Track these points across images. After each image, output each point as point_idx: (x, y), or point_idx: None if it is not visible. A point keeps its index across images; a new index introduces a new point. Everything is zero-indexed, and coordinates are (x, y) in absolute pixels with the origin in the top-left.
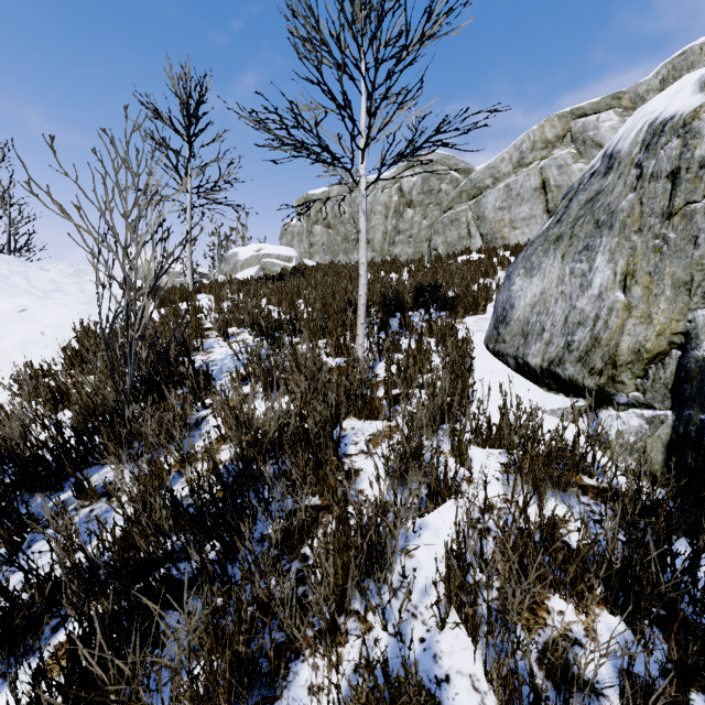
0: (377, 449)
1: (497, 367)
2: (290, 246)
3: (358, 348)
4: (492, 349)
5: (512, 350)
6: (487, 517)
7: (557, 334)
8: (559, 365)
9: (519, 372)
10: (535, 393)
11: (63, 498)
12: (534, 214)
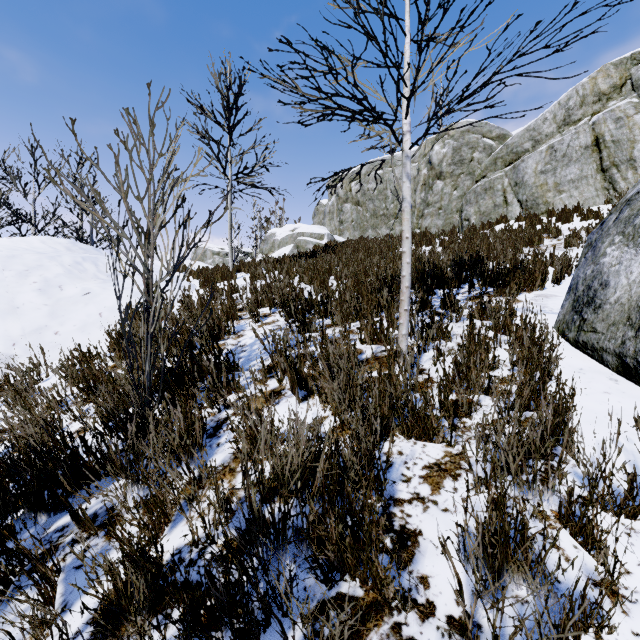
0: (438, 496)
1: (586, 365)
2: (322, 224)
3: (401, 340)
4: (574, 339)
5: (613, 345)
6: None
7: None
8: None
9: (625, 376)
10: None
11: (65, 522)
12: (585, 174)
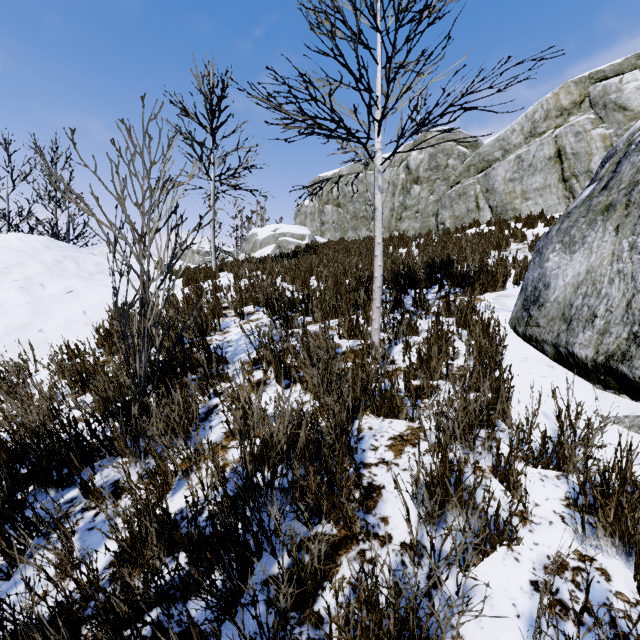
0: (400, 459)
1: (530, 354)
2: (303, 225)
3: (373, 333)
4: (522, 333)
5: (550, 337)
6: (558, 582)
7: (617, 322)
8: (622, 361)
9: (560, 363)
10: (586, 391)
11: (73, 495)
12: (548, 183)
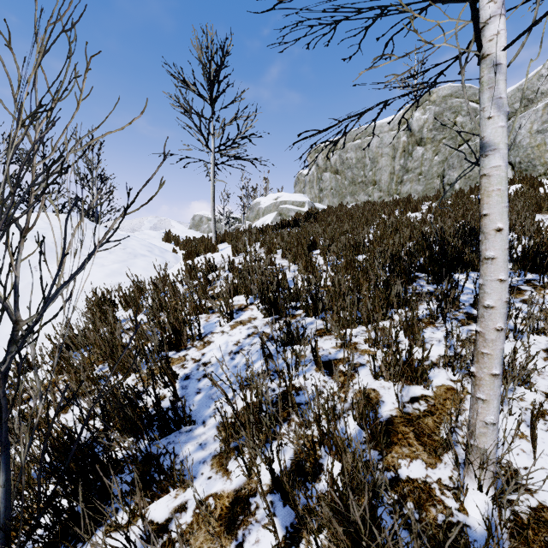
0: None
1: None
2: (302, 192)
3: (481, 431)
4: None
5: None
6: None
7: None
8: None
9: None
10: None
11: None
12: None
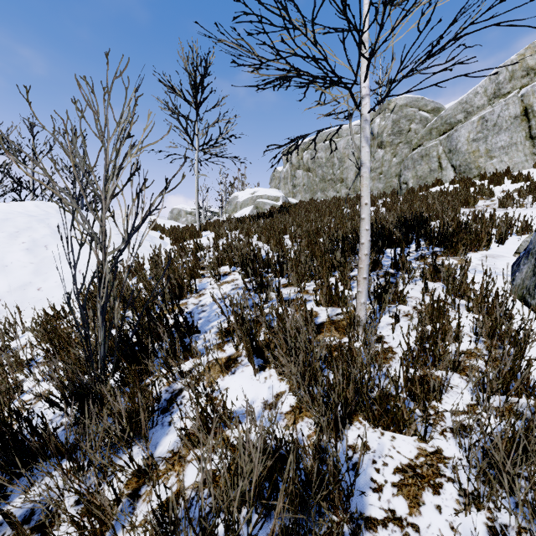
0: (419, 517)
1: None
2: (277, 188)
3: (359, 308)
4: None
5: None
6: None
7: None
8: None
9: None
10: None
11: None
12: (515, 141)
